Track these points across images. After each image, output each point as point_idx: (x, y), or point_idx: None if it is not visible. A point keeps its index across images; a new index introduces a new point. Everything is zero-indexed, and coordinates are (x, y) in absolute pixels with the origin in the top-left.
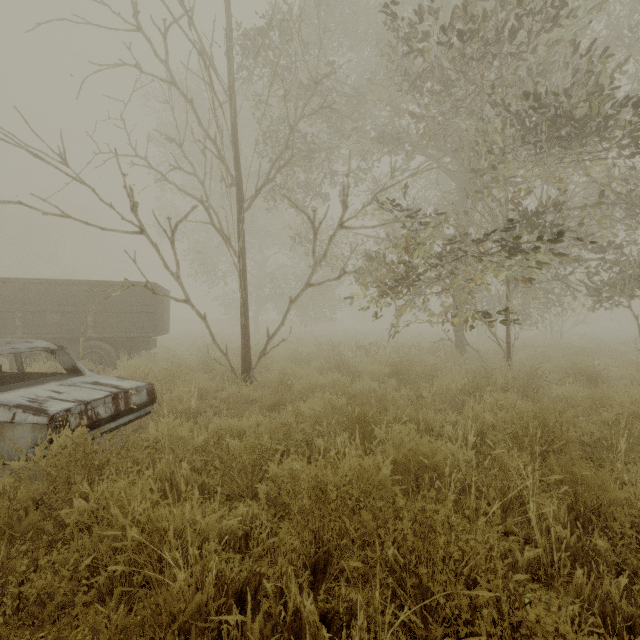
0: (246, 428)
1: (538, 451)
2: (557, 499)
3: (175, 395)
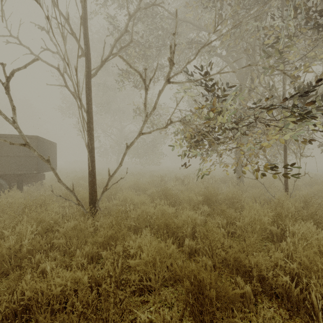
0: (57, 293)
1: None
2: None
3: (17, 231)
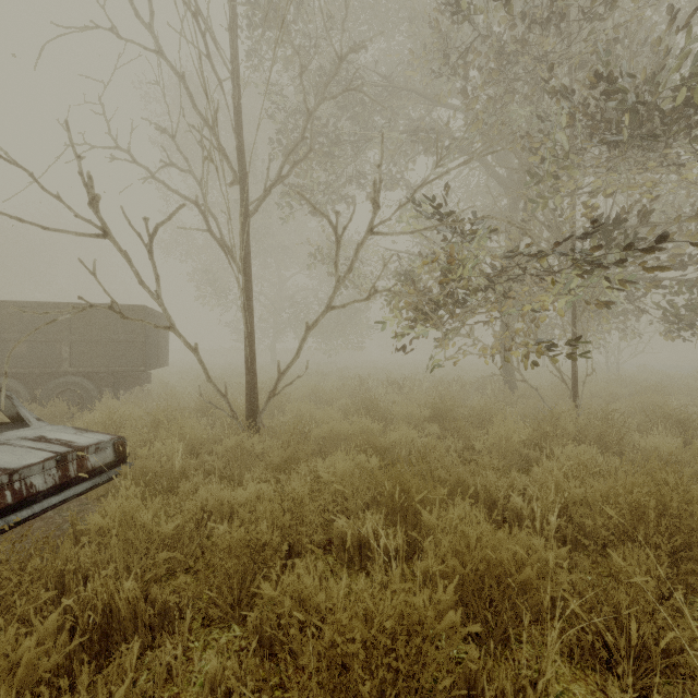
0: (241, 502)
1: (662, 547)
2: (693, 620)
3: (156, 450)
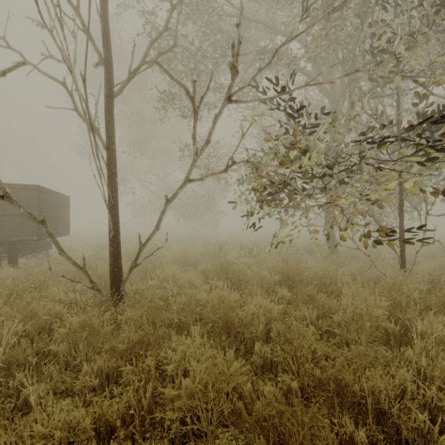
0: None
1: None
2: None
3: None
